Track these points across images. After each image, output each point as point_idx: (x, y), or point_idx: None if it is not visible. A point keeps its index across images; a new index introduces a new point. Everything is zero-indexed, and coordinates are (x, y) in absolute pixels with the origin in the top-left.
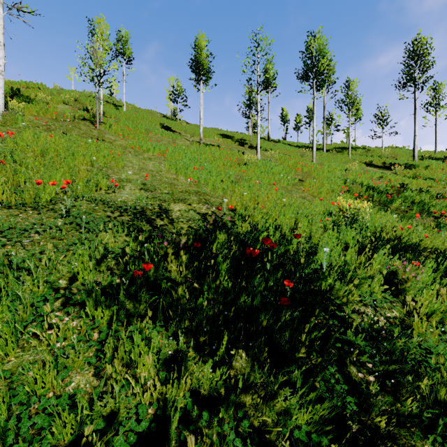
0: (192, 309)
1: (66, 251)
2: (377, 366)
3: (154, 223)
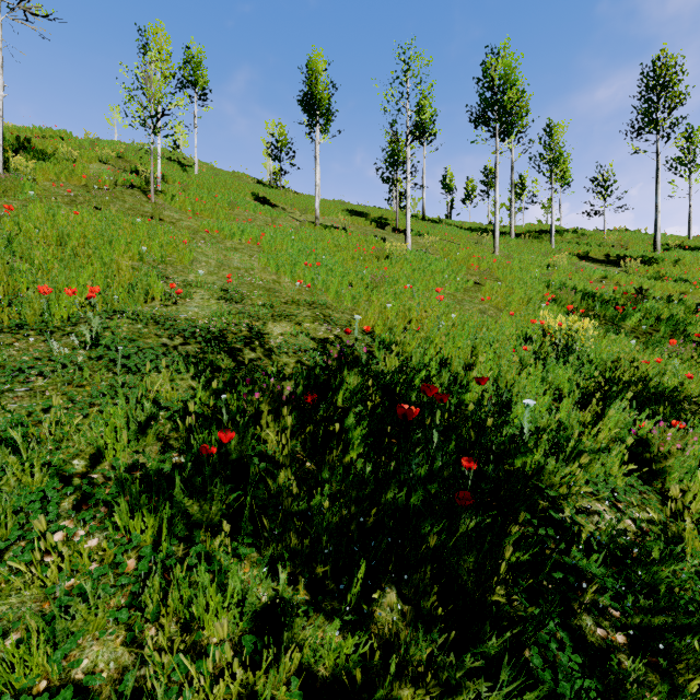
0: (303, 513)
1: (87, 407)
2: (630, 616)
3: (240, 355)
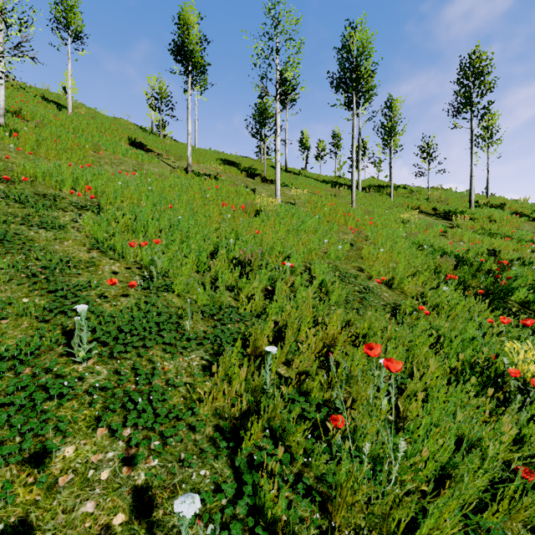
0: None
1: None
2: None
3: None
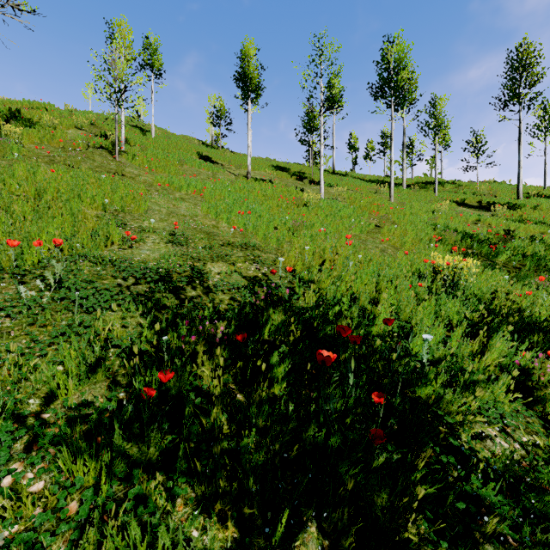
0: (232, 451)
1: (45, 347)
2: (528, 548)
3: (183, 293)
